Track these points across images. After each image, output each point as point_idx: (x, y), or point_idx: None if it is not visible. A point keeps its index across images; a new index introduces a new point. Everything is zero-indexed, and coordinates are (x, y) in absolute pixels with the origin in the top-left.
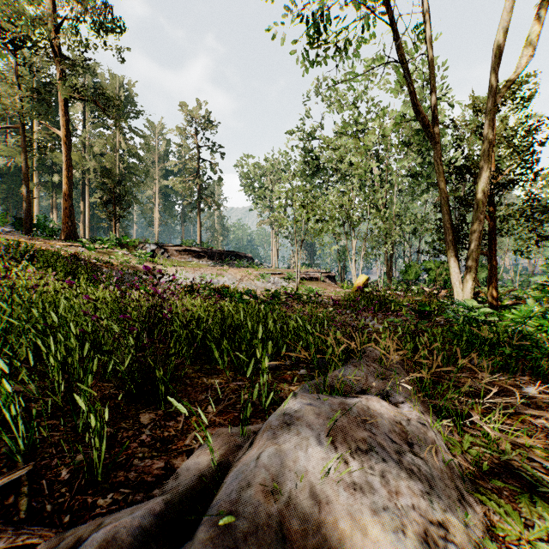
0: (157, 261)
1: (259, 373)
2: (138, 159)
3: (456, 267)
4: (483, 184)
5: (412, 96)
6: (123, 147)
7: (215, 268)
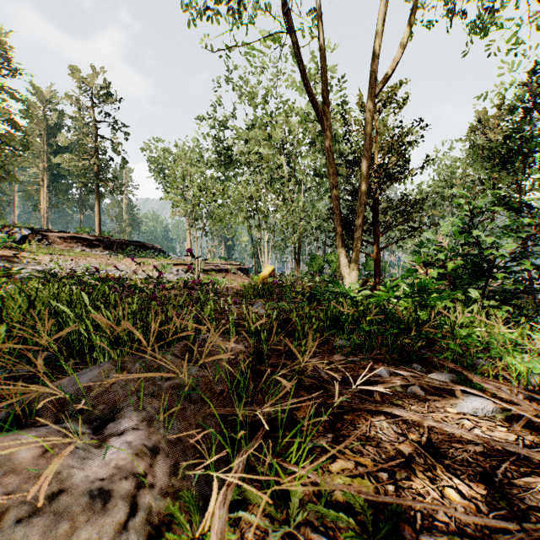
0: (25, 247)
1: None
2: (15, 127)
3: (343, 252)
4: (365, 172)
5: (302, 76)
6: None
7: (106, 258)
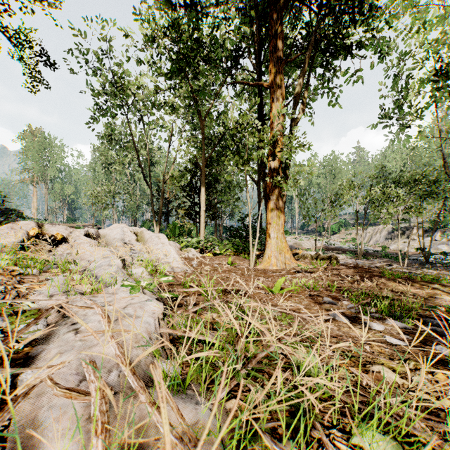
0: None
1: None
2: None
3: (156, 226)
4: (161, 204)
5: (143, 175)
6: None
7: None
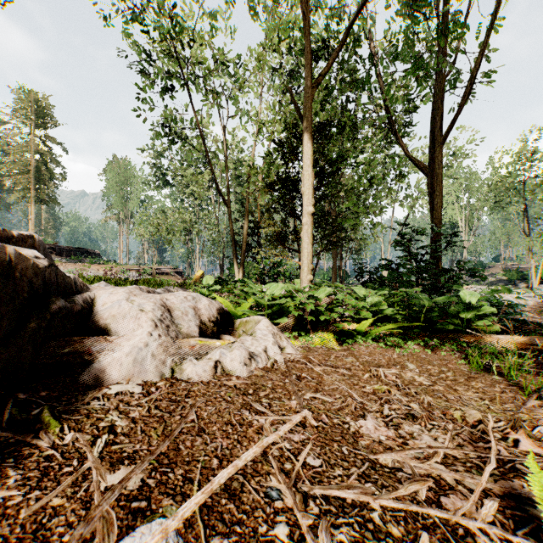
0: None
1: None
2: None
3: (237, 266)
4: (245, 230)
5: (216, 185)
6: None
7: (77, 265)
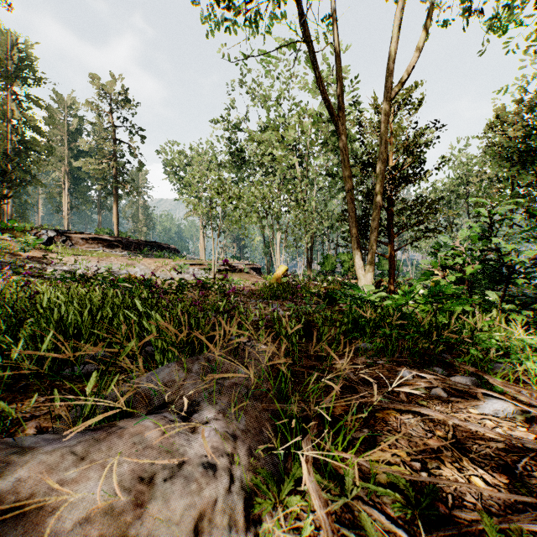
0: (52, 249)
1: (53, 384)
2: (39, 134)
3: (359, 254)
4: (380, 175)
5: (318, 83)
6: (18, 117)
7: (126, 258)
